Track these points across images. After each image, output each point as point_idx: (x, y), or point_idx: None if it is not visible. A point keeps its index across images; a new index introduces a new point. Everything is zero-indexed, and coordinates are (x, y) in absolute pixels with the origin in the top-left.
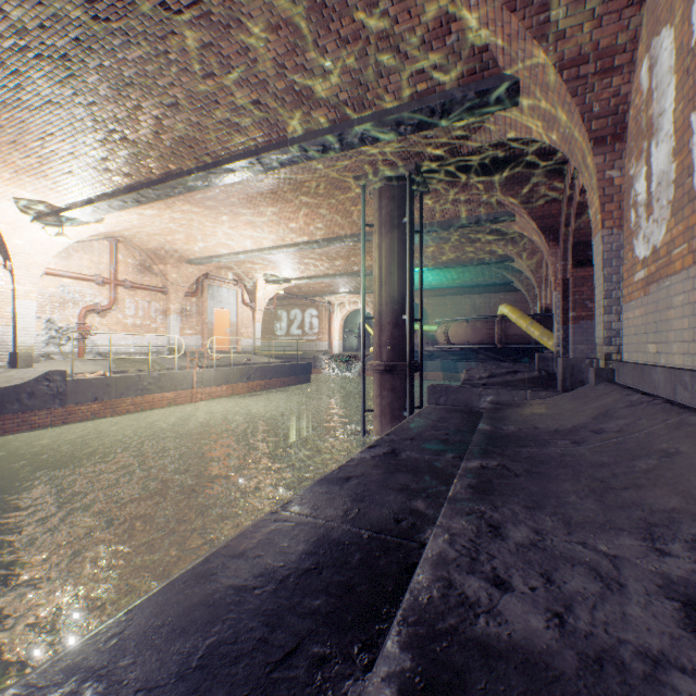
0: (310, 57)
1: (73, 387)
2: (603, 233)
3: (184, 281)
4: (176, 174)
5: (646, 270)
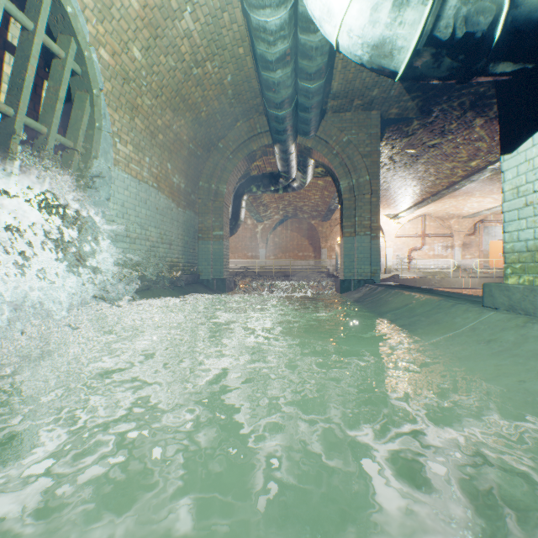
0: (443, 168)
1: (401, 281)
2: None
3: (462, 228)
4: (425, 199)
5: None
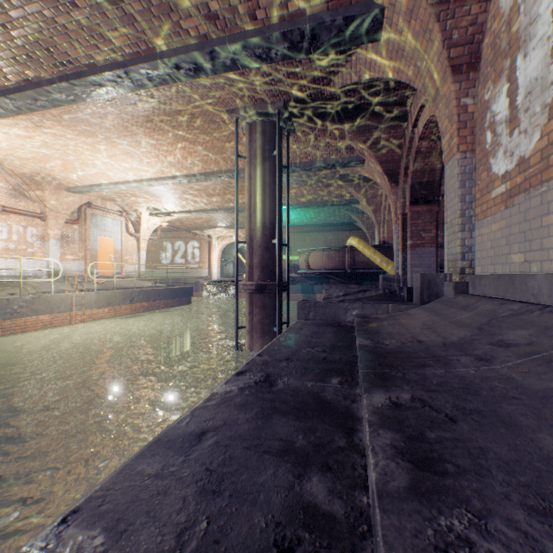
0: None
1: None
2: (458, 156)
3: (64, 208)
4: (36, 83)
5: (509, 183)
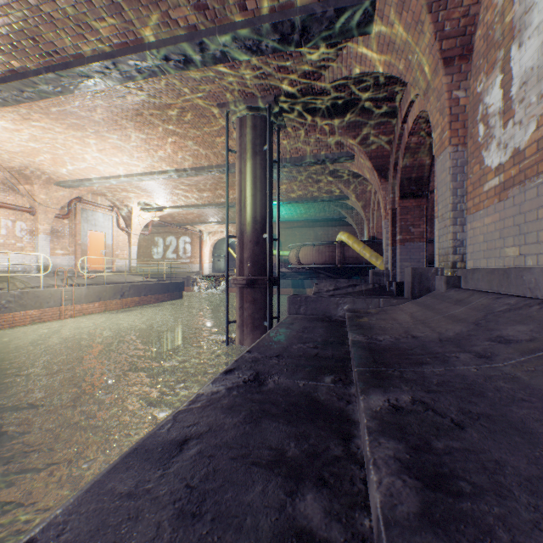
0: None
1: None
2: (449, 149)
3: (54, 202)
4: (22, 73)
5: (503, 175)
